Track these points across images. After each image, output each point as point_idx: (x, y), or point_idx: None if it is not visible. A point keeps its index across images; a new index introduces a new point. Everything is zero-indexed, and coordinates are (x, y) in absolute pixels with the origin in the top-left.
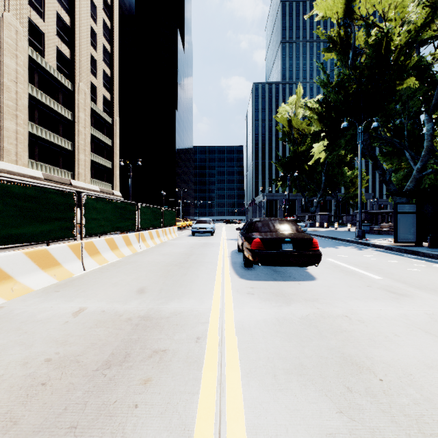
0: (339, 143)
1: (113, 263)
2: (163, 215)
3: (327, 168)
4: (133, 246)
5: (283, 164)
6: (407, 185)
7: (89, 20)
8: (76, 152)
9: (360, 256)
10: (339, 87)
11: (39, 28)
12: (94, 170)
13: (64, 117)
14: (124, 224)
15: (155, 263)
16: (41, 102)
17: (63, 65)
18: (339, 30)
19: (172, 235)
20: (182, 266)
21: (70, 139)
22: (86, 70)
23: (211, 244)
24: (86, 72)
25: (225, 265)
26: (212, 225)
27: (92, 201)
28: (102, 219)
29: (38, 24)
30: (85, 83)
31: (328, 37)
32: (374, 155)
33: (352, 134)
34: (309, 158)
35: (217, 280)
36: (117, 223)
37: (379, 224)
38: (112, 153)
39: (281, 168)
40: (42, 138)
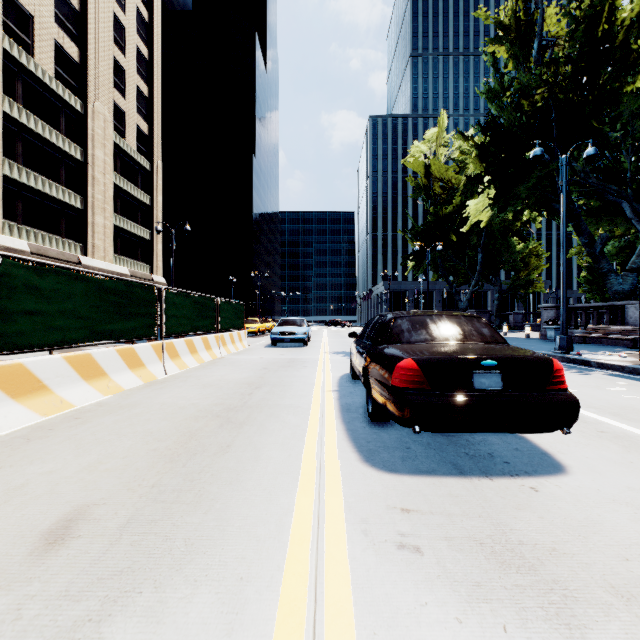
0: (515, 193)
1: (80, 411)
2: (219, 311)
3: (486, 240)
4: (148, 369)
5: (418, 234)
6: (631, 261)
7: (111, 3)
8: (90, 213)
9: (600, 391)
10: (521, 94)
11: (24, 7)
12: (120, 242)
13: (69, 155)
14: (125, 324)
15: (173, 409)
16: (28, 129)
17: (67, 72)
18: (515, 5)
19: (236, 346)
20: (229, 419)
21: (80, 192)
22: (107, 82)
23: (302, 362)
24: (107, 85)
25: (327, 417)
26: (305, 328)
27: (22, 272)
28: (57, 313)
29: (22, 1)
30: (104, 103)
31: (496, 21)
32: (574, 211)
33: (539, 177)
34: (458, 224)
35: (306, 472)
36: (104, 323)
37: (582, 326)
38: (151, 217)
39: (414, 240)
40: (30, 187)
